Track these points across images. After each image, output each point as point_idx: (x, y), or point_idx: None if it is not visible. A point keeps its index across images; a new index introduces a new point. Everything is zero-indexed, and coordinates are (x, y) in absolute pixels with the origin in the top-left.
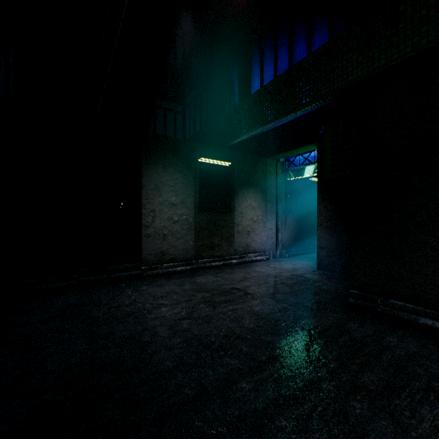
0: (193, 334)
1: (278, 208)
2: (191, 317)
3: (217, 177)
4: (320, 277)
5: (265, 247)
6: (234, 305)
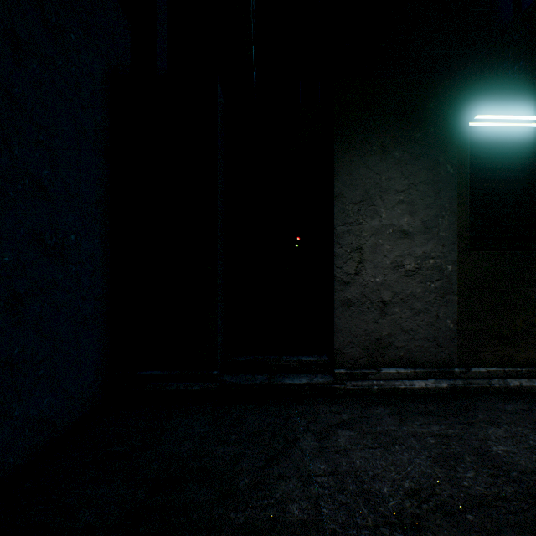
0: None
1: None
2: None
3: (520, 159)
4: None
5: None
6: None
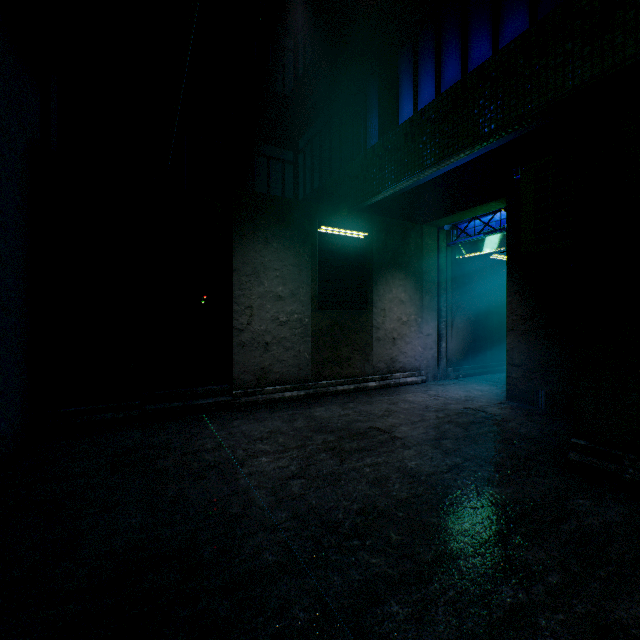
0: (309, 505)
1: (440, 303)
2: (305, 476)
3: (346, 255)
4: (513, 413)
5: (419, 362)
6: (373, 457)
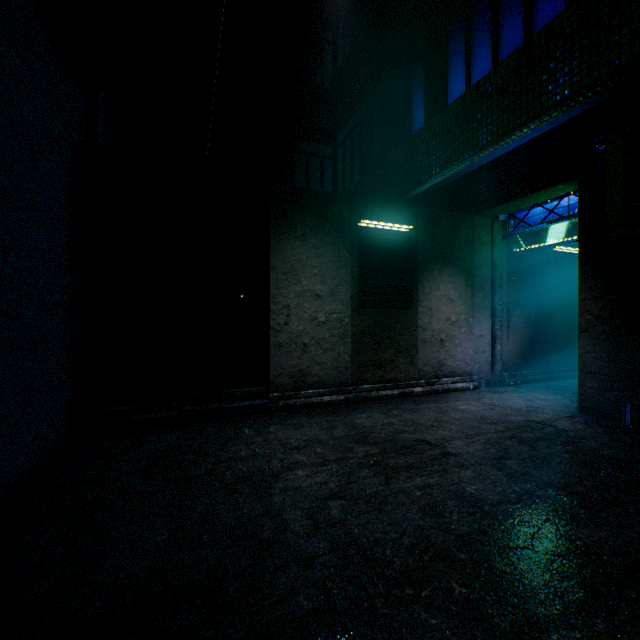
0: (350, 534)
1: (494, 301)
2: (345, 496)
3: (389, 250)
4: (589, 429)
5: (471, 367)
6: (424, 477)
